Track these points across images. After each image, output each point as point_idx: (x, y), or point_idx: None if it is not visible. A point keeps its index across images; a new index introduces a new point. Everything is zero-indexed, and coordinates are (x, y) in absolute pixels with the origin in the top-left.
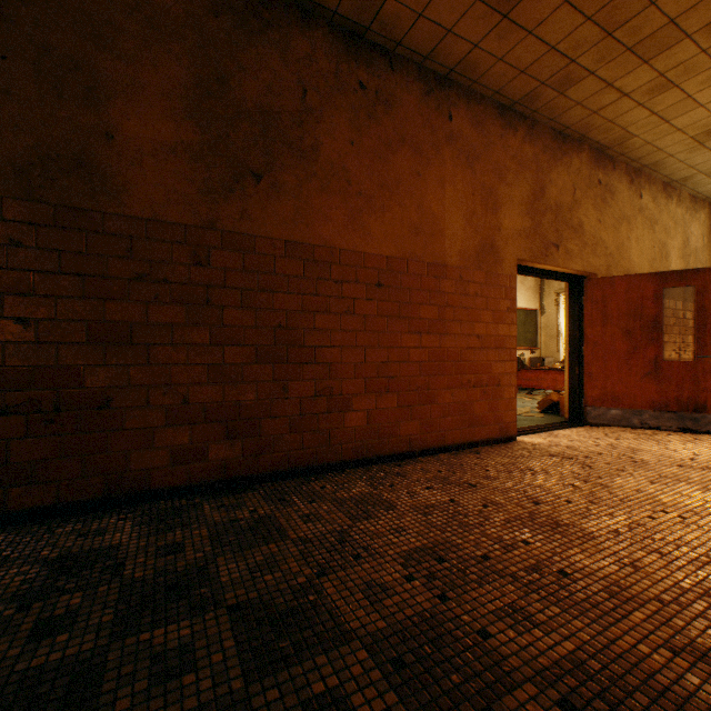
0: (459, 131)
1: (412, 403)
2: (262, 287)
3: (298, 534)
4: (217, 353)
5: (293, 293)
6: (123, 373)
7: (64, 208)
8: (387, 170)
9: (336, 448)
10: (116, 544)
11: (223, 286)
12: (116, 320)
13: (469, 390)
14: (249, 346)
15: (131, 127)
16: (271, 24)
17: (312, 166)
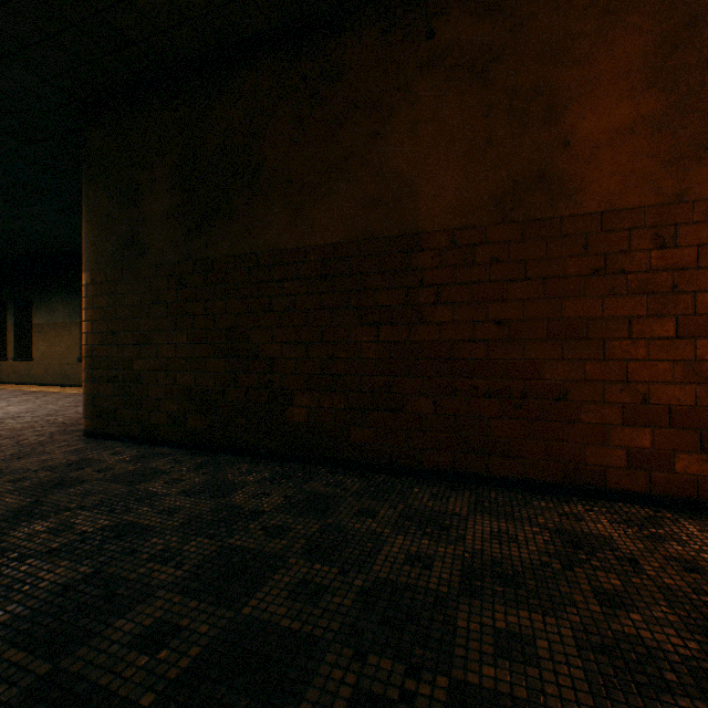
0: None
1: None
2: None
3: None
4: (684, 348)
5: None
6: (577, 368)
7: (527, 222)
8: None
9: None
10: (606, 535)
11: (694, 267)
12: (570, 317)
13: None
14: None
15: (585, 126)
16: None
17: None
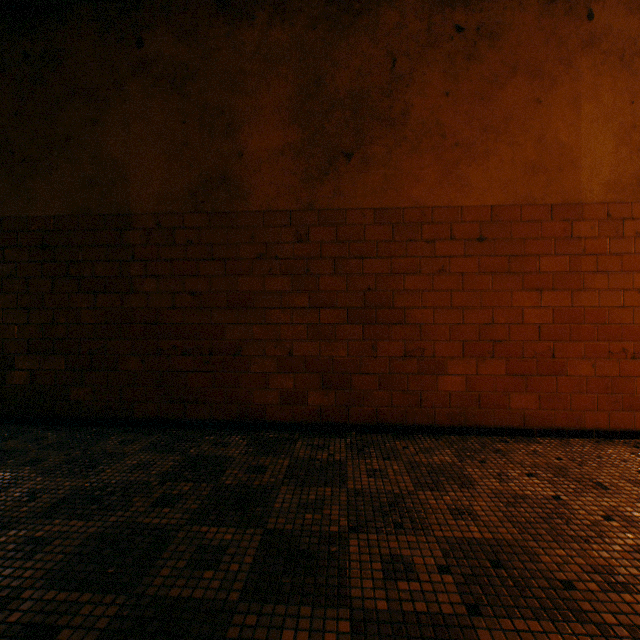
0: (605, 28)
1: (527, 372)
2: (352, 254)
3: (355, 486)
4: (314, 315)
5: (382, 257)
6: (248, 330)
7: (215, 214)
8: (491, 110)
9: (427, 410)
10: (228, 456)
11: (319, 257)
12: (244, 290)
13: (623, 362)
14: (340, 308)
15: (253, 144)
16: (360, 13)
17: (401, 130)
